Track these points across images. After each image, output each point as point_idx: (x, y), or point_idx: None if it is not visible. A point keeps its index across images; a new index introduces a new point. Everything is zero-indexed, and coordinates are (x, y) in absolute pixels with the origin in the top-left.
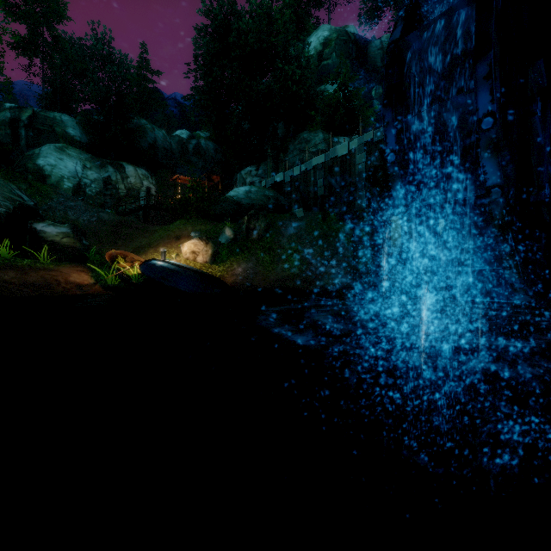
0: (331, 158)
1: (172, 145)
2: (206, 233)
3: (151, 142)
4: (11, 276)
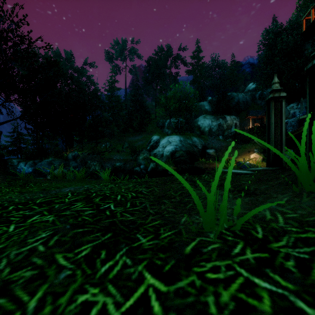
0: None
1: (247, 98)
2: (260, 149)
3: (236, 101)
4: (207, 166)
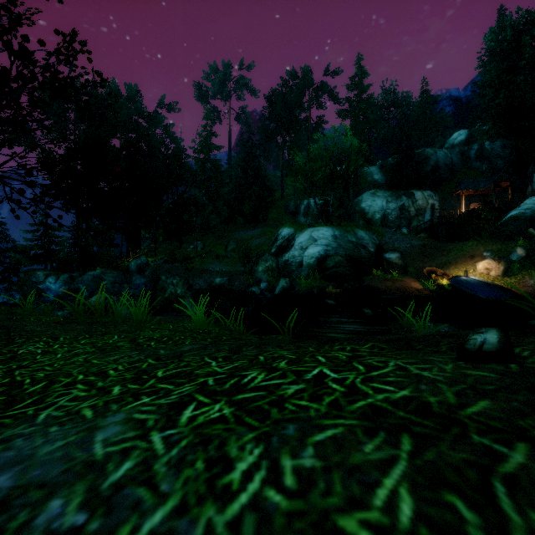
0: None
1: (452, 158)
2: (497, 252)
3: (433, 164)
4: (390, 284)
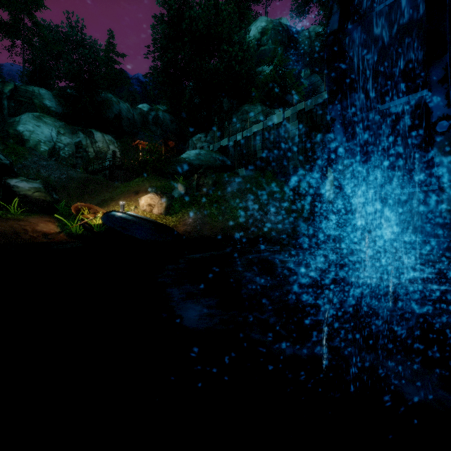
0: (268, 126)
1: (135, 115)
2: (161, 189)
3: (116, 113)
4: None
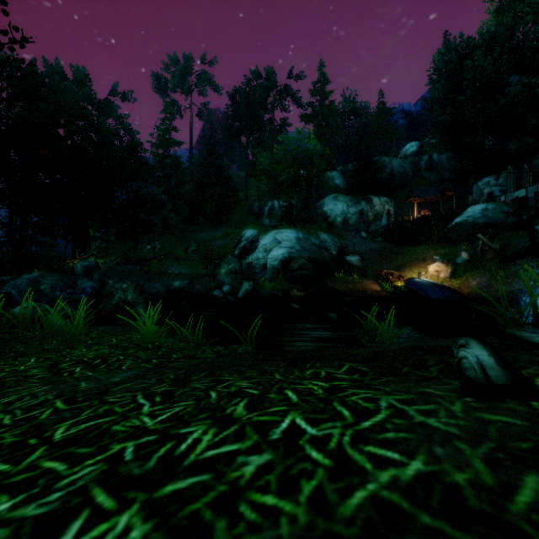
0: None
1: (406, 167)
2: (445, 256)
3: (389, 172)
4: (351, 286)
